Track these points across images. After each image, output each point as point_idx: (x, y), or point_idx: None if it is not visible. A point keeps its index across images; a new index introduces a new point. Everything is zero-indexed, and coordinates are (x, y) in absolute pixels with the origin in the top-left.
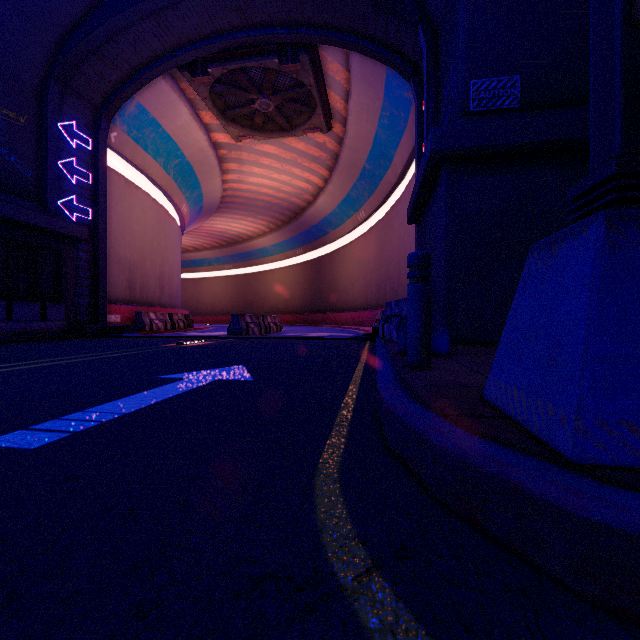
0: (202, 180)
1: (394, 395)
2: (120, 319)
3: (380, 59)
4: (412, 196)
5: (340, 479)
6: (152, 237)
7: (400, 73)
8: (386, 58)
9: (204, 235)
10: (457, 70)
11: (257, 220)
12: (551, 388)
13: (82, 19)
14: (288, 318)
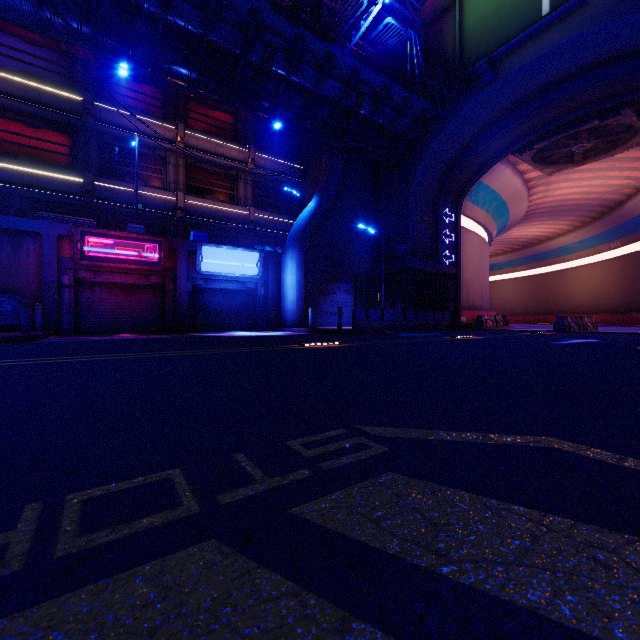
0: (511, 208)
1: None
2: (465, 319)
3: None
4: None
5: None
6: (477, 262)
7: None
8: None
9: (497, 243)
10: None
11: (558, 222)
12: None
13: (459, 156)
14: (598, 318)
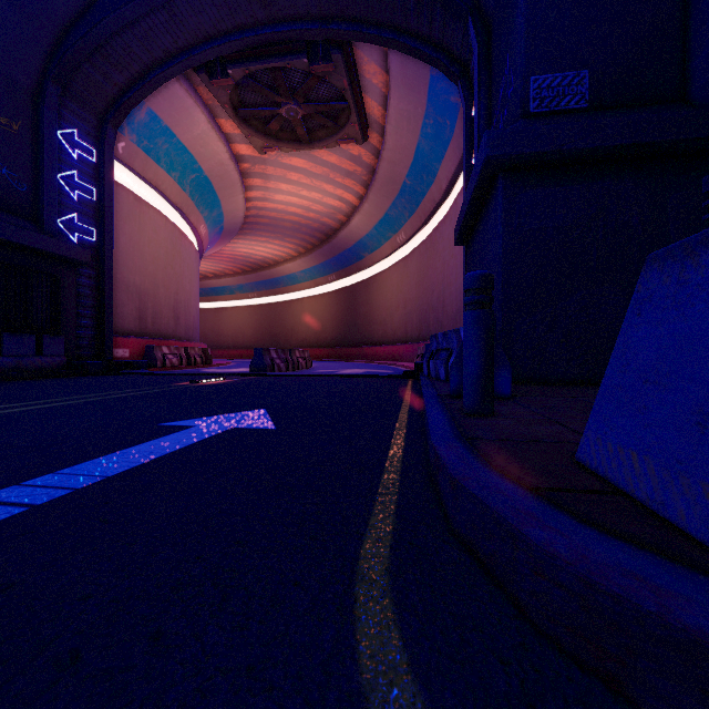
0: (222, 197)
1: (457, 456)
2: (129, 354)
3: (423, 58)
4: (461, 213)
5: (391, 588)
6: (166, 261)
7: (446, 74)
8: (430, 57)
9: (225, 260)
10: (514, 65)
11: (284, 243)
12: (707, 460)
13: (84, 12)
14: (319, 352)
